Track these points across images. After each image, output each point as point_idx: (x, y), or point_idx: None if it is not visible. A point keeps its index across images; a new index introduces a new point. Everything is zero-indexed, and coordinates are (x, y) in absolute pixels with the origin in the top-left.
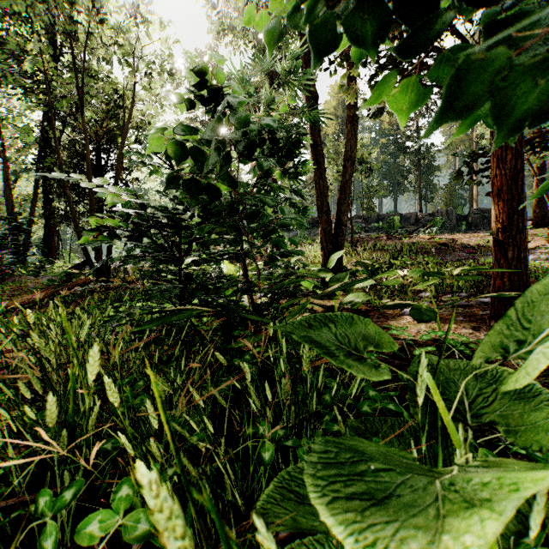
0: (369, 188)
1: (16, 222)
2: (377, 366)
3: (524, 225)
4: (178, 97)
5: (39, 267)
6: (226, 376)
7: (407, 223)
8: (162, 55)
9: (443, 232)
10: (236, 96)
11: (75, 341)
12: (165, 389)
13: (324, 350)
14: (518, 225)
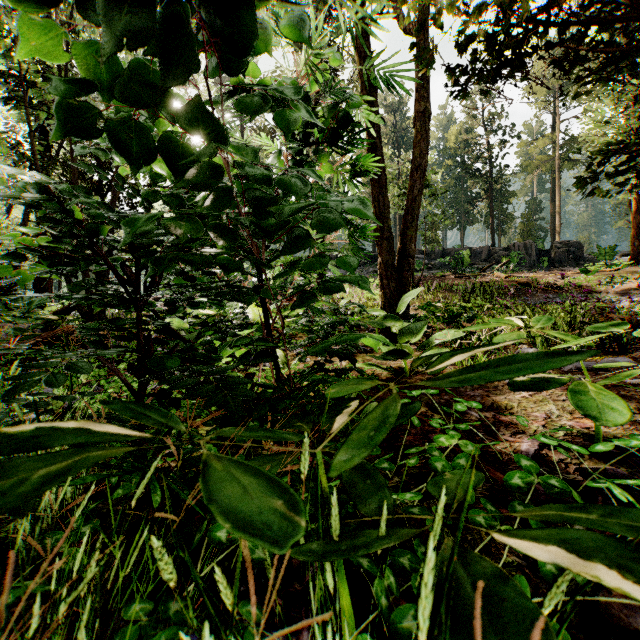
0: (433, 216)
1: None
2: None
3: None
4: None
5: (23, 311)
6: None
7: (477, 259)
8: None
9: (520, 269)
10: None
11: None
12: None
13: None
14: None
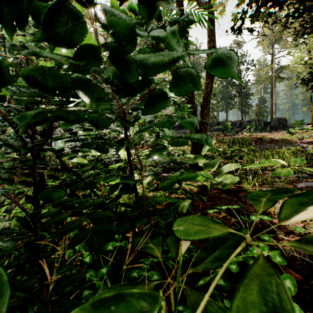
0: (213, 105)
1: None
2: None
3: None
4: None
5: None
6: None
7: (234, 126)
8: None
9: (256, 131)
10: None
11: None
12: None
13: None
14: None
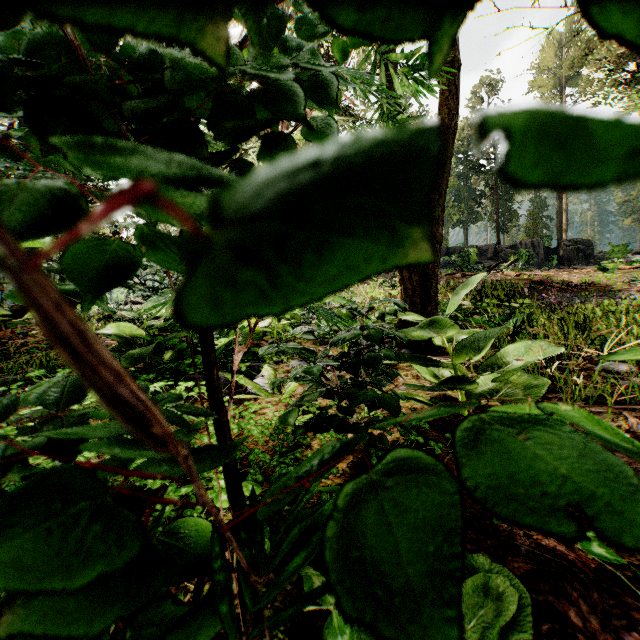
0: None
1: None
2: None
3: None
4: None
5: None
6: None
7: (483, 257)
8: None
9: (528, 268)
10: None
11: None
12: None
13: None
14: None
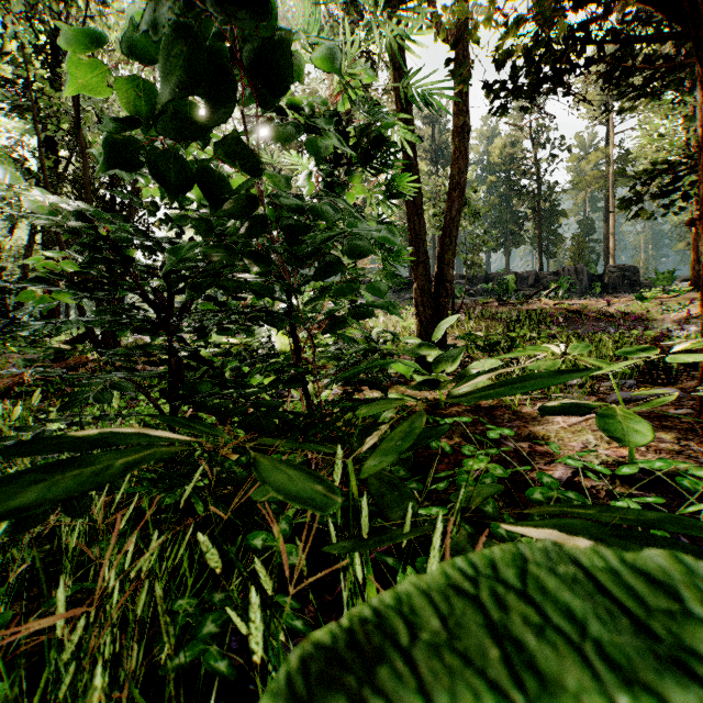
0: (475, 238)
1: None
2: None
3: None
4: None
5: (30, 341)
6: None
7: (523, 284)
8: None
9: (570, 296)
10: None
11: None
12: None
13: None
14: None
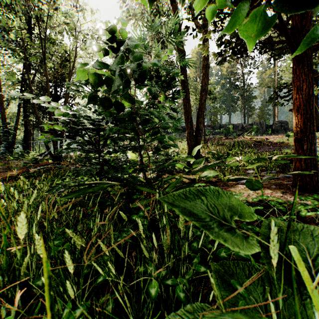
0: (214, 109)
1: (7, 128)
2: (243, 237)
3: (314, 129)
4: (98, 47)
5: (20, 155)
6: (128, 224)
7: (236, 129)
8: (92, 29)
9: (257, 134)
10: (133, 40)
11: (32, 202)
12: (79, 243)
13: (199, 223)
14: (310, 129)
